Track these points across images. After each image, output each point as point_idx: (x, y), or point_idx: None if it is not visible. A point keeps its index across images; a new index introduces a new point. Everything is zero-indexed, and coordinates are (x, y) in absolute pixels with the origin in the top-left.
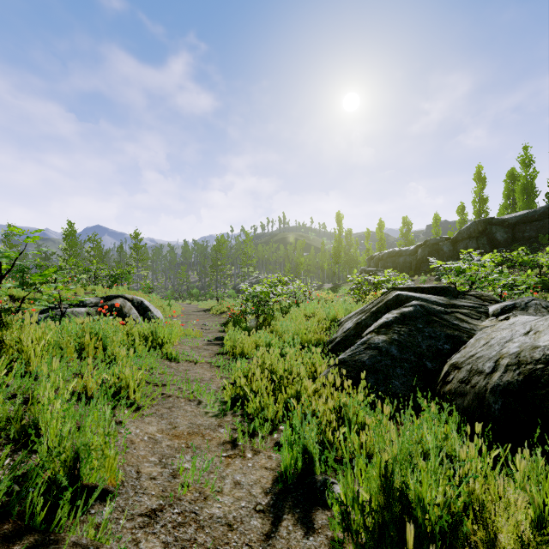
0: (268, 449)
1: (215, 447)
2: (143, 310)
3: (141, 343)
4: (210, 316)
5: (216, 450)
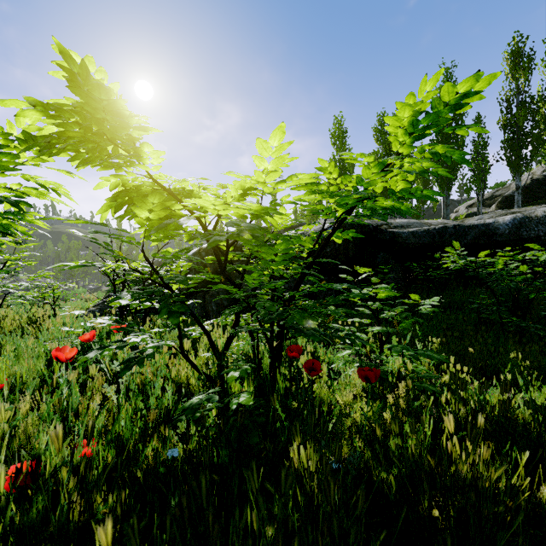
0: None
1: None
2: None
3: None
4: None
5: None
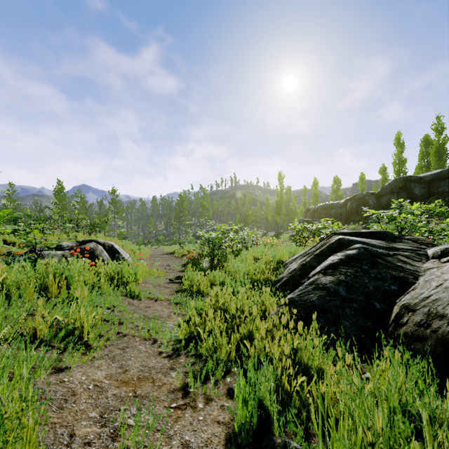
0: (221, 397)
1: (165, 395)
2: (113, 252)
3: (106, 282)
4: (173, 258)
5: (165, 400)
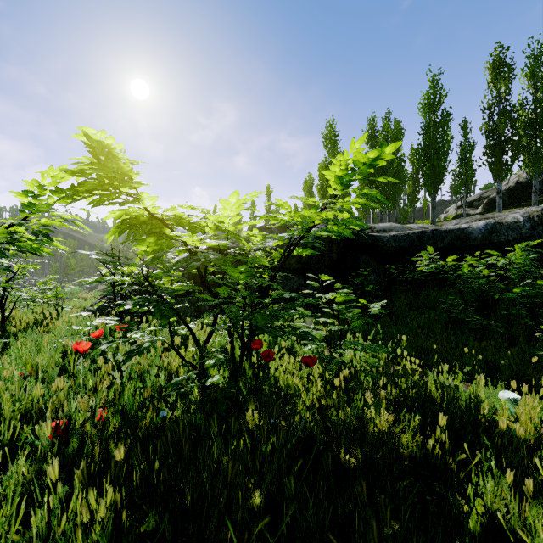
0: None
1: None
2: None
3: None
4: None
5: None
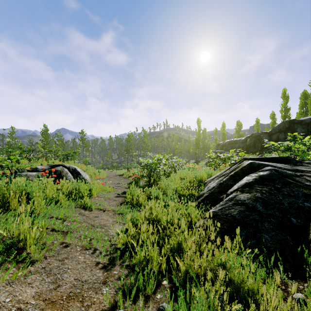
0: None
1: None
2: (76, 174)
3: (63, 197)
4: (122, 178)
5: None
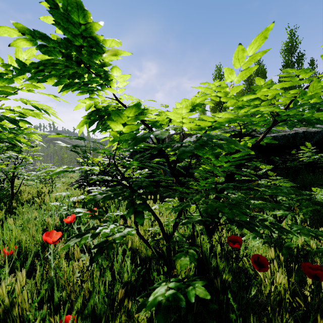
0: None
1: None
2: None
3: None
4: None
5: None
